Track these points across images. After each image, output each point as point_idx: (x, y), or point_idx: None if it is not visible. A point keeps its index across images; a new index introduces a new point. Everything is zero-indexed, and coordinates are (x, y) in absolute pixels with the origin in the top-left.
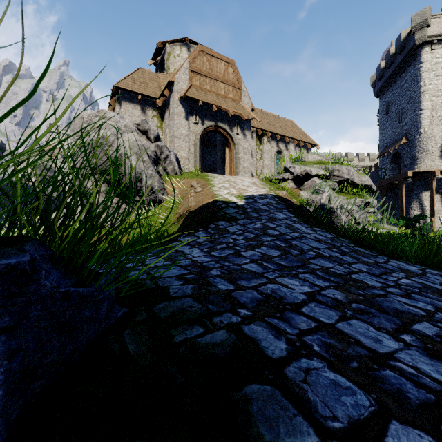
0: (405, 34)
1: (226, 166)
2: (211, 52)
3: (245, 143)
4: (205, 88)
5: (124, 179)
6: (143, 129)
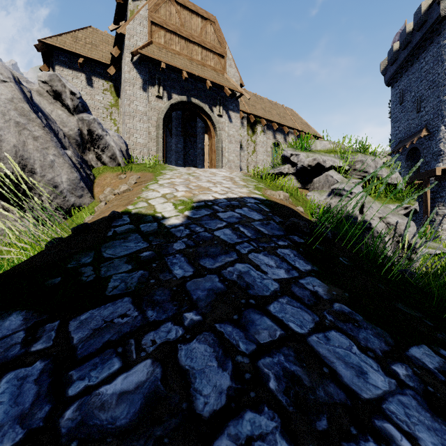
0: (426, 5)
1: (205, 159)
2: (182, 1)
3: (231, 129)
4: (173, 49)
5: (0, 169)
6: (54, 91)
